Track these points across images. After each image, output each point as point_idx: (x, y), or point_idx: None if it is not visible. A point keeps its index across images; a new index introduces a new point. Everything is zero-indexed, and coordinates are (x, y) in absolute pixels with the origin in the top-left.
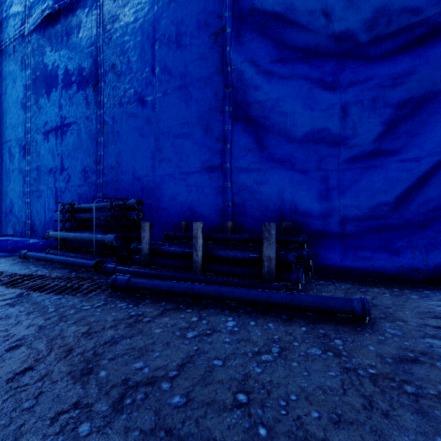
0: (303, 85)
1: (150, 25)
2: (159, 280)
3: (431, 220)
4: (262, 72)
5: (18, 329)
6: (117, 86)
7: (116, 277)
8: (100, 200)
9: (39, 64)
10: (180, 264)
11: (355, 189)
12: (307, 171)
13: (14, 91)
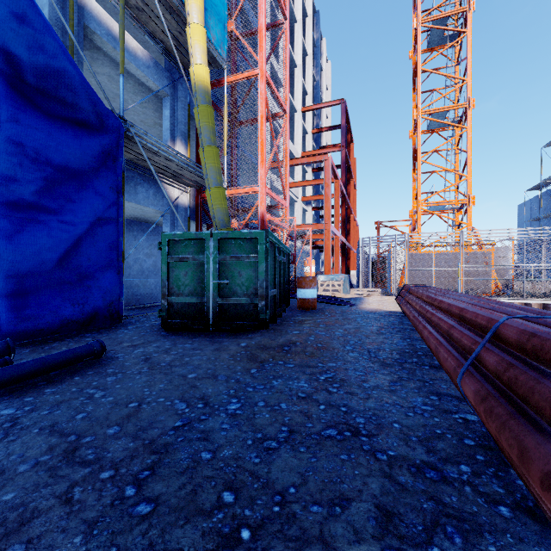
0: None
1: None
2: None
3: (82, 277)
4: None
5: None
6: None
7: None
8: None
9: None
10: None
11: (20, 242)
12: None
13: None
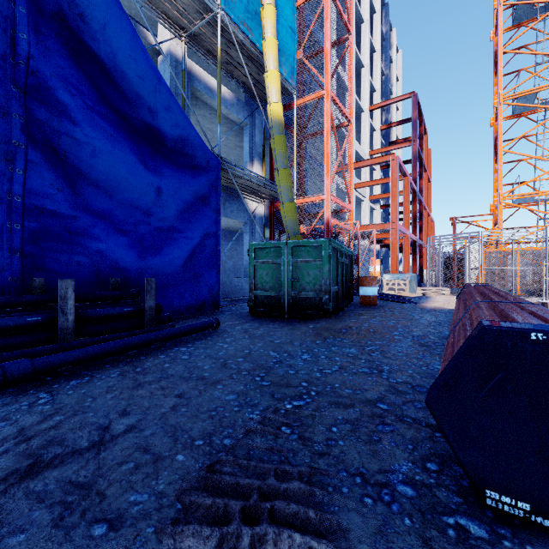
0: (129, 153)
1: None
2: (78, 349)
3: (196, 276)
4: (82, 109)
5: (62, 427)
6: None
7: (2, 368)
8: None
9: None
10: (30, 339)
11: (164, 253)
12: (129, 232)
13: None
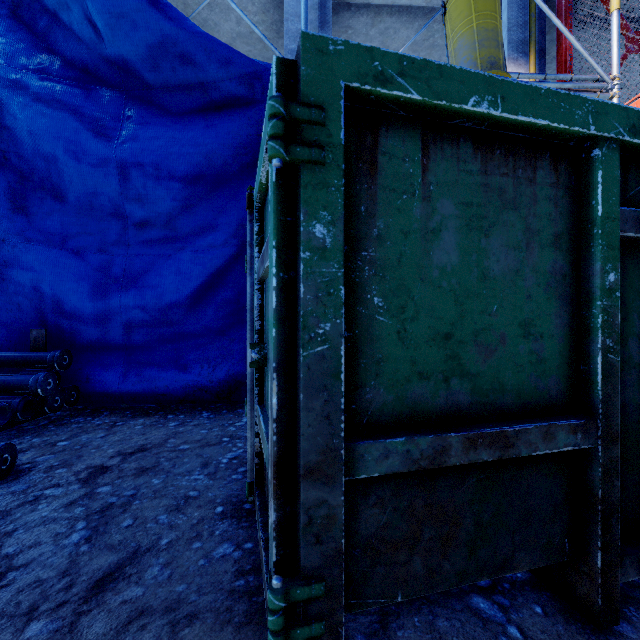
0: (69, 120)
1: None
2: None
3: (228, 326)
4: (6, 79)
5: None
6: None
7: None
8: None
9: None
10: None
11: (143, 284)
12: (82, 253)
13: None
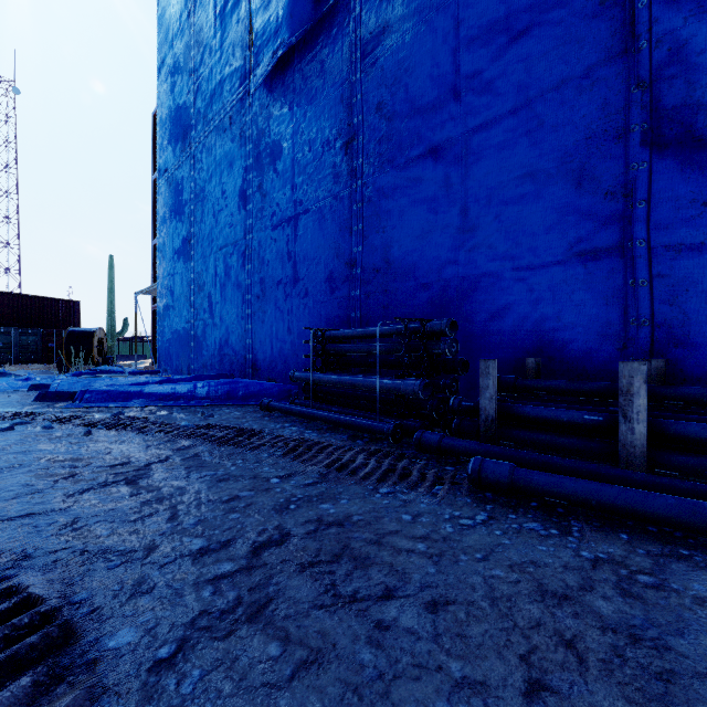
0: None
1: (449, 17)
2: (585, 480)
3: None
4: None
5: (395, 556)
6: (386, 137)
7: (480, 463)
8: (357, 323)
9: (264, 133)
10: (578, 445)
11: None
12: None
13: (230, 179)
